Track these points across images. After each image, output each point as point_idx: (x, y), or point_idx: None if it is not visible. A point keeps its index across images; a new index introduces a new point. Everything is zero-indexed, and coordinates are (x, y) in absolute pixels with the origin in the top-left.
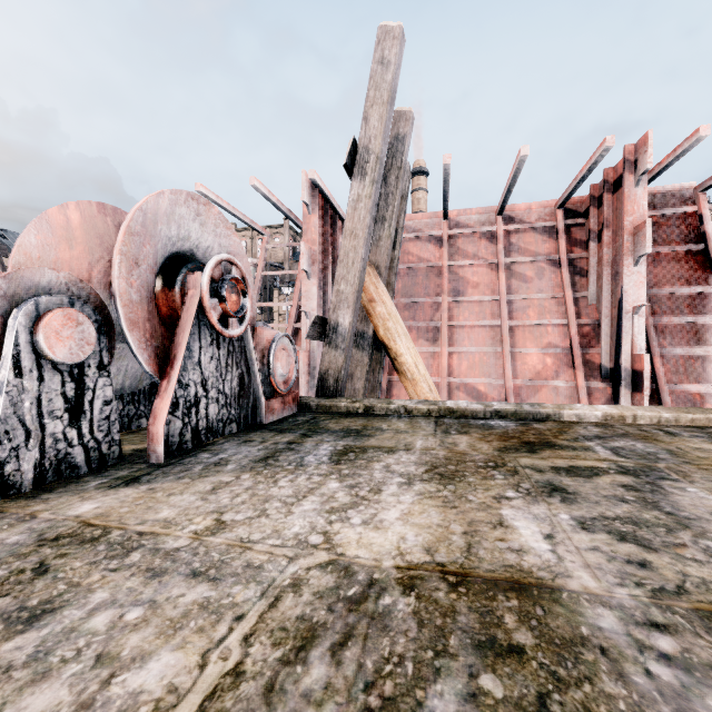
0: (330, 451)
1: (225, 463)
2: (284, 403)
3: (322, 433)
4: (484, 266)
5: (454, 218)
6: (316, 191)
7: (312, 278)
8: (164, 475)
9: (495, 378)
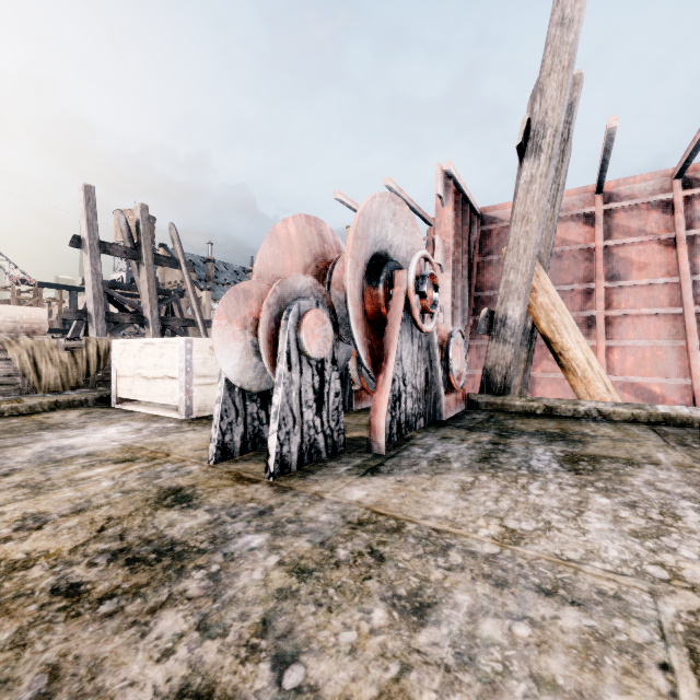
0: (552, 456)
1: (446, 460)
2: (456, 399)
3: (518, 434)
4: (654, 242)
5: (610, 190)
6: (450, 183)
7: (445, 271)
8: (398, 467)
9: (676, 378)
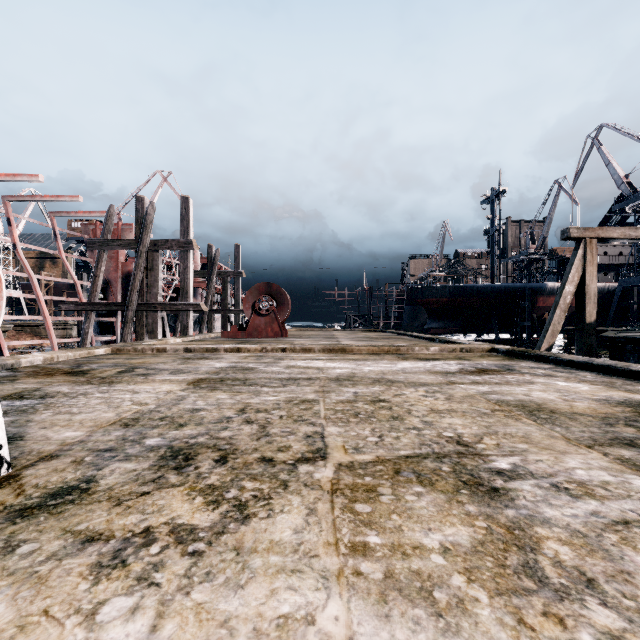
0: (5, 401)
1: None
2: None
3: None
4: None
5: None
6: None
7: None
8: None
9: None
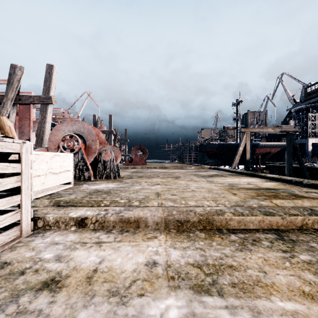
0: None
1: None
2: None
3: None
4: None
5: None
6: None
7: None
8: None
9: None
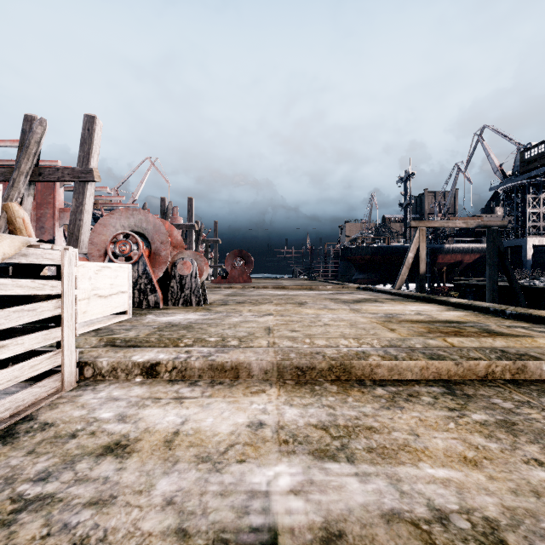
0: None
1: None
2: None
3: None
4: None
5: None
6: None
7: None
8: None
9: None
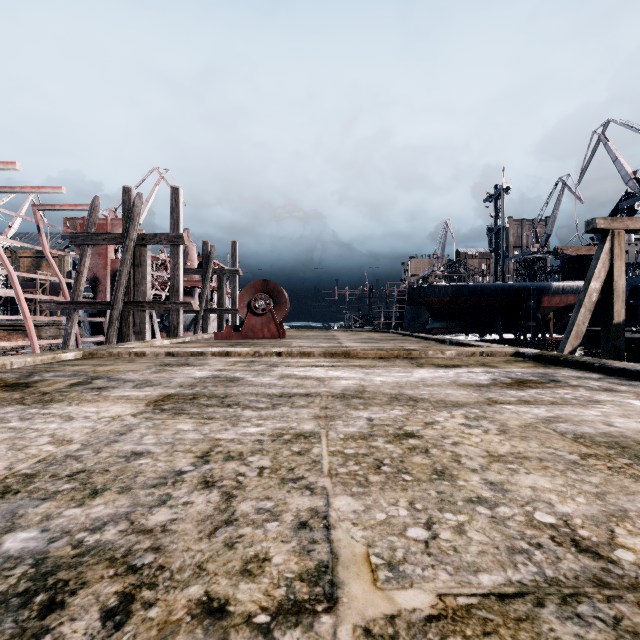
0: None
1: None
2: None
3: None
4: None
5: None
6: None
7: None
8: None
9: None
